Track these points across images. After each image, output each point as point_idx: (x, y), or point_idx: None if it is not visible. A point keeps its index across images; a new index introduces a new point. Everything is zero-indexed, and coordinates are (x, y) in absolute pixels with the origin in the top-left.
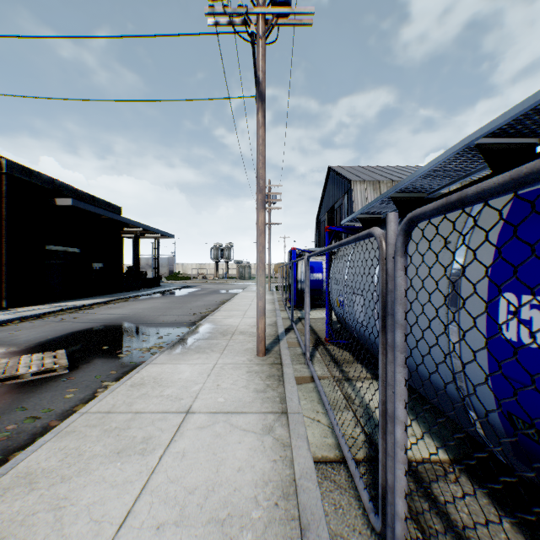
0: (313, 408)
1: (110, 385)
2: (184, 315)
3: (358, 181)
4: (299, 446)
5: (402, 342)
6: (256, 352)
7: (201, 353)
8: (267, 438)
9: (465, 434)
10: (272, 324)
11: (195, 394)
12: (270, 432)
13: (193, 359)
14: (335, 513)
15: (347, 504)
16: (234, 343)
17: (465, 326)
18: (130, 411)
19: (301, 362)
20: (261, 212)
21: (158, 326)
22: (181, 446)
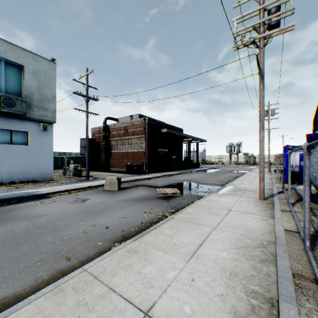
0: (287, 219)
1: (197, 200)
2: (216, 181)
3: None
4: (277, 225)
5: (306, 179)
6: (259, 198)
7: (230, 195)
8: (263, 221)
9: None
10: (268, 189)
11: (231, 206)
12: (265, 220)
13: (227, 197)
14: (289, 239)
15: (295, 239)
16: (246, 194)
17: None
18: (209, 206)
19: (285, 205)
20: (261, 131)
21: (205, 185)
22: (230, 216)
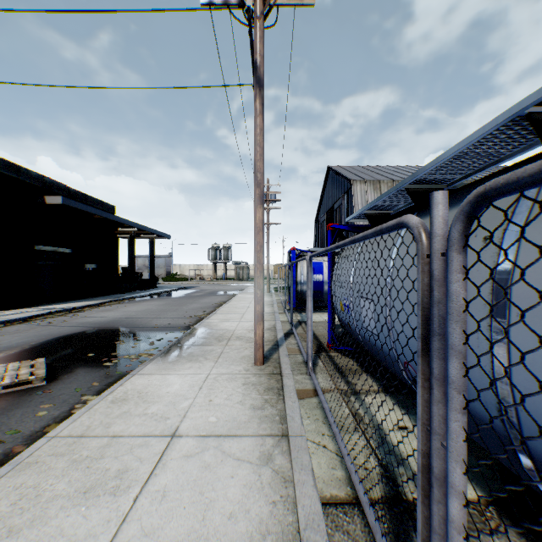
0: (318, 430)
1: (91, 399)
2: (179, 318)
3: (358, 181)
4: (303, 482)
5: (459, 376)
6: (254, 360)
7: (193, 361)
8: (265, 470)
9: (496, 464)
10: (270, 328)
11: (183, 412)
12: (268, 462)
13: (184, 369)
14: None
15: None
16: (229, 350)
17: (518, 344)
18: (106, 434)
19: (303, 372)
20: (259, 208)
21: (150, 331)
22: (162, 483)
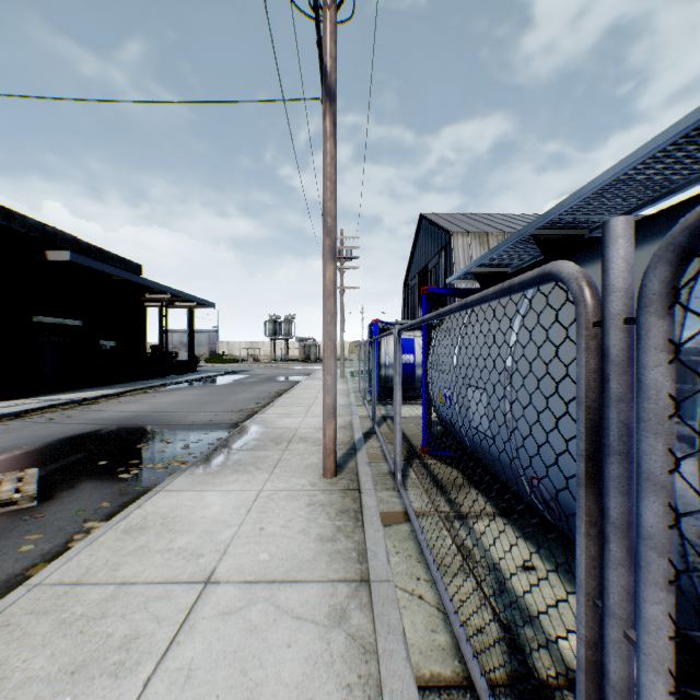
0: (410, 571)
1: (97, 527)
2: (224, 412)
3: (459, 233)
4: (390, 652)
5: (662, 527)
6: (322, 471)
7: (240, 472)
8: (337, 634)
9: None
10: (345, 426)
11: (223, 546)
12: (341, 621)
13: (228, 483)
14: None
15: None
16: (290, 456)
17: None
18: (113, 580)
19: (389, 486)
20: (330, 264)
21: (185, 430)
22: (187, 656)
